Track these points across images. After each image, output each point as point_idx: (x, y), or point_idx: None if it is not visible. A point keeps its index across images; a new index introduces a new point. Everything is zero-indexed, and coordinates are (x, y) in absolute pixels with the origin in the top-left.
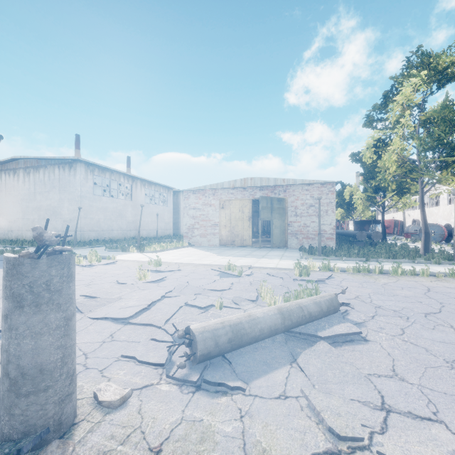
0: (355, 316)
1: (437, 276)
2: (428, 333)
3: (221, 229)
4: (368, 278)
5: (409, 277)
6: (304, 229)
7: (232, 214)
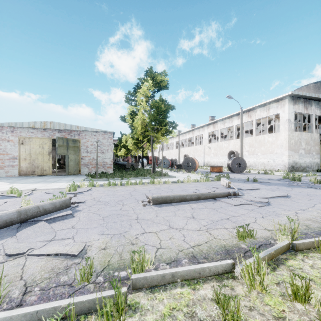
0: (81, 207)
1: (145, 184)
2: (109, 208)
3: (21, 161)
4: (112, 188)
5: (133, 186)
6: (93, 162)
7: (33, 149)
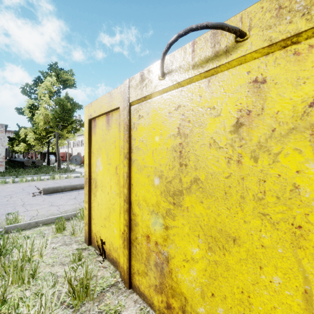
0: None
1: (44, 180)
2: None
3: None
4: (0, 186)
5: (29, 182)
6: None
7: None
